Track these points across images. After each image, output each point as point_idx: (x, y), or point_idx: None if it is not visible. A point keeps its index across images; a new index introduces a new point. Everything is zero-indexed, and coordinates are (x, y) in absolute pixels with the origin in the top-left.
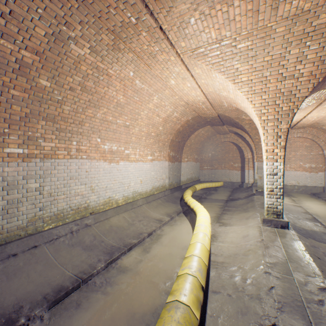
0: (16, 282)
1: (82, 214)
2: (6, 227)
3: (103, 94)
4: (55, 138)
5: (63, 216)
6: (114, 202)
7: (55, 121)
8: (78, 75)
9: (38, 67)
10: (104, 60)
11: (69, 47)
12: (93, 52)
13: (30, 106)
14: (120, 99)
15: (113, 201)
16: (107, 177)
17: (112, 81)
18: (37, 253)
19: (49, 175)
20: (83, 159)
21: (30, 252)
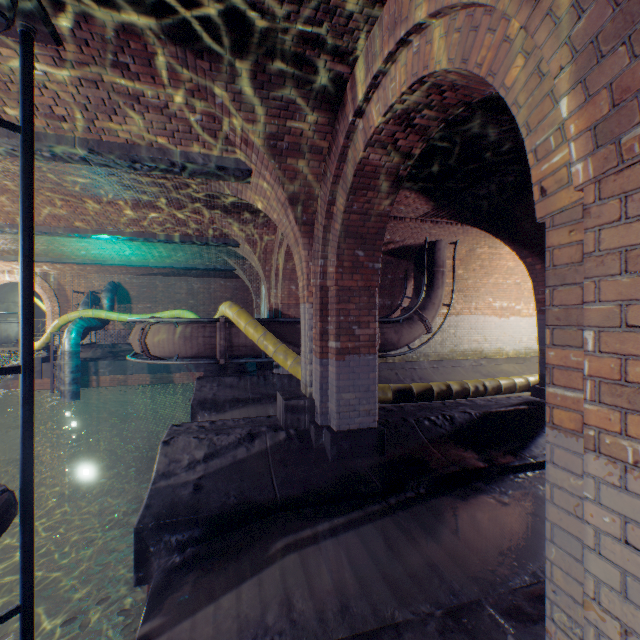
0: (451, 376)
1: (477, 356)
2: (441, 352)
3: (494, 266)
4: (462, 302)
5: (466, 354)
6: (504, 354)
7: (462, 292)
8: (478, 261)
9: (458, 265)
10: (496, 249)
11: (475, 251)
12: (489, 248)
13: (451, 286)
14: (510, 265)
15: (502, 352)
16: (497, 330)
17: (502, 256)
18: (455, 369)
19: (458, 326)
20: (478, 315)
21: (452, 368)
